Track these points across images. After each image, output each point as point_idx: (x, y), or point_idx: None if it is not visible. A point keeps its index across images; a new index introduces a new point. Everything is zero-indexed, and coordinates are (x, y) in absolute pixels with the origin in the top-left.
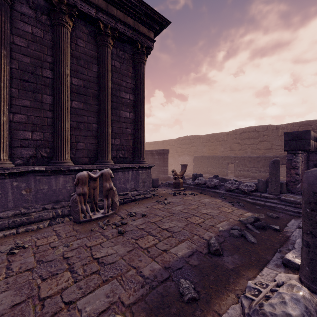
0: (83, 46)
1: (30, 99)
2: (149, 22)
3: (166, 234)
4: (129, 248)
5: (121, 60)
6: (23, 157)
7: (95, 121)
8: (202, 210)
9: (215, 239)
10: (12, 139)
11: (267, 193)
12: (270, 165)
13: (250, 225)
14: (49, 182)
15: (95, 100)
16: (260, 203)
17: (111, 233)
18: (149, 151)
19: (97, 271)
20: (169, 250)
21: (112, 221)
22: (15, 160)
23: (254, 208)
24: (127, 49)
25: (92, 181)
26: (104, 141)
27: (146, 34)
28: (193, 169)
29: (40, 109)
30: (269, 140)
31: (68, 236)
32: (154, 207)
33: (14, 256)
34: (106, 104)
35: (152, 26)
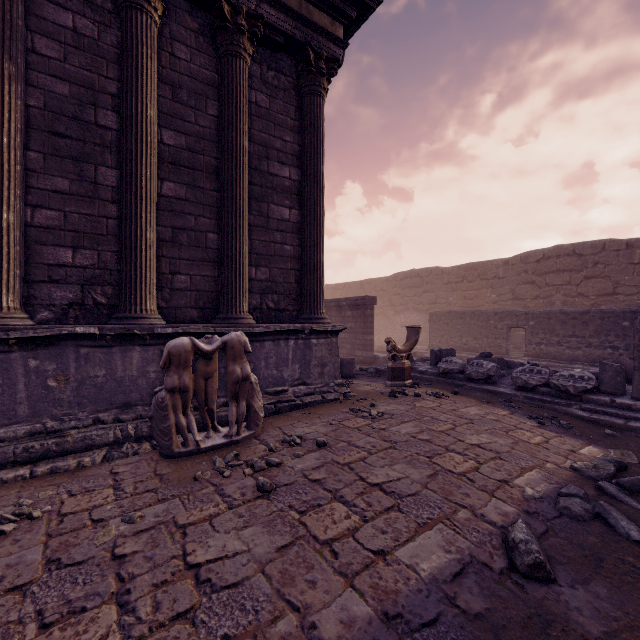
0: (187, 58)
1: (70, 177)
2: (334, 1)
3: (381, 499)
4: (281, 539)
5: (271, 90)
6: (55, 305)
7: (214, 226)
8: (468, 437)
9: (527, 529)
10: (31, 265)
11: (629, 397)
12: (639, 326)
13: (609, 484)
14: (108, 361)
15: (214, 180)
16: (614, 421)
17: (241, 488)
18: (334, 301)
19: (189, 610)
20: (393, 554)
21: (247, 455)
22: (36, 311)
23: (600, 435)
24: (283, 67)
25: (202, 359)
26: (233, 272)
27: (328, 29)
28: (429, 340)
29: (93, 198)
30: (608, 274)
31: (139, 491)
32: (346, 424)
33: (0, 541)
34: (236, 188)
35: (341, 9)
